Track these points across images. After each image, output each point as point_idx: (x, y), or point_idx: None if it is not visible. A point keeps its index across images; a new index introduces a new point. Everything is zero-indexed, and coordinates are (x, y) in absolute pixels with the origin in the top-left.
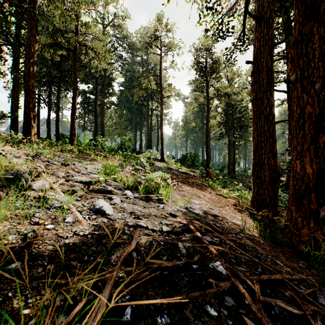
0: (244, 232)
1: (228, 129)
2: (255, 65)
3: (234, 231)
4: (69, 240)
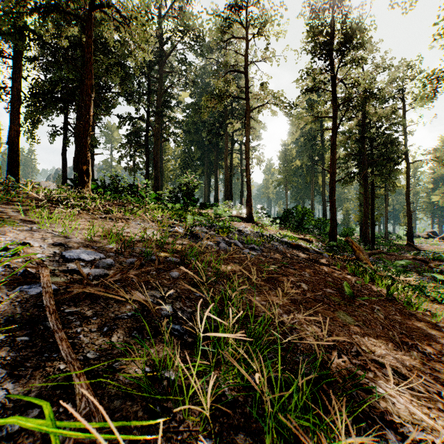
0: None
1: (364, 165)
2: None
3: None
4: None
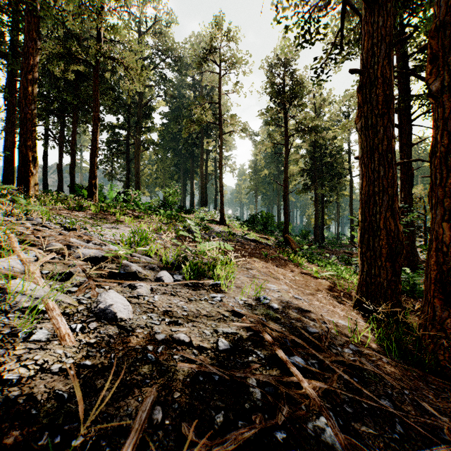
0: (354, 341)
1: (315, 178)
2: (365, 75)
3: (338, 340)
4: (21, 390)
